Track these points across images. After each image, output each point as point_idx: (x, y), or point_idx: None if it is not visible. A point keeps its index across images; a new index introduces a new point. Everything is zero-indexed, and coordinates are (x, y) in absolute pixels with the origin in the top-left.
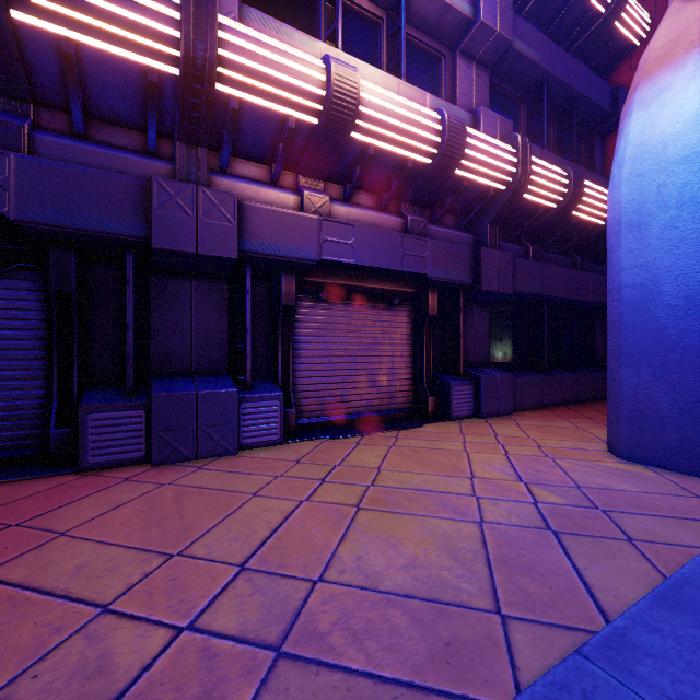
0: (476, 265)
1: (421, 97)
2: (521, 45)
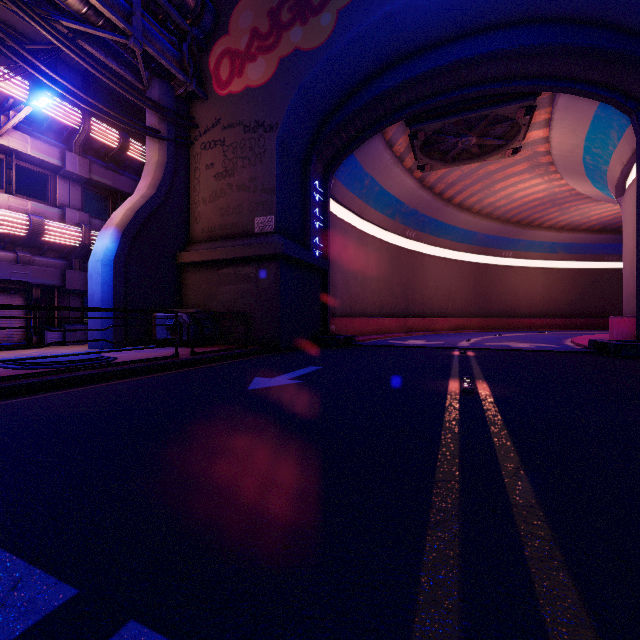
0: (64, 277)
1: (25, 203)
2: (98, 178)
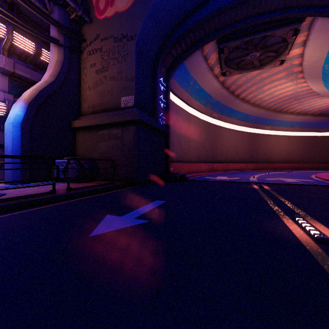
0: None
1: None
2: (20, 72)
